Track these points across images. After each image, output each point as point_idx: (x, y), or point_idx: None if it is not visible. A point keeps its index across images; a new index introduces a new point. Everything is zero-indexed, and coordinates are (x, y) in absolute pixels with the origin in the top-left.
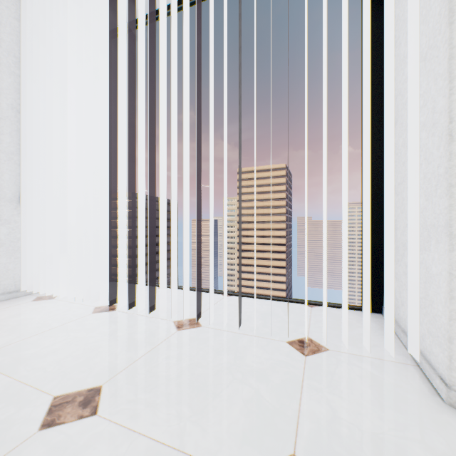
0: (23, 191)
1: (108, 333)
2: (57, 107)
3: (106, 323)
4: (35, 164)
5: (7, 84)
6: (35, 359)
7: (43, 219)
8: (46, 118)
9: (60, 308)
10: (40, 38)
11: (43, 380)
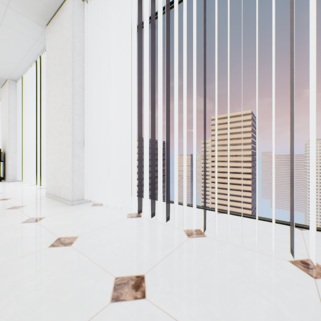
0: (86, 137)
1: (140, 234)
2: (103, 83)
3: (137, 226)
4: (91, 120)
5: (78, 72)
6: (99, 246)
7: (95, 154)
8: (97, 91)
9: (107, 212)
10: (94, 42)
11: (106, 263)
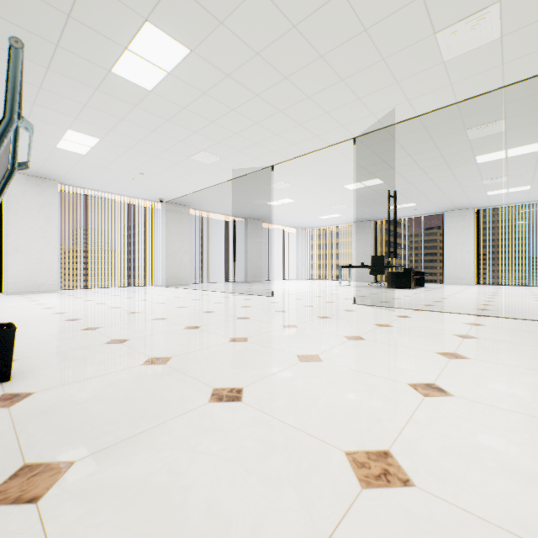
0: None
1: None
2: None
3: None
4: None
5: None
6: None
7: None
8: None
9: None
10: None
11: None
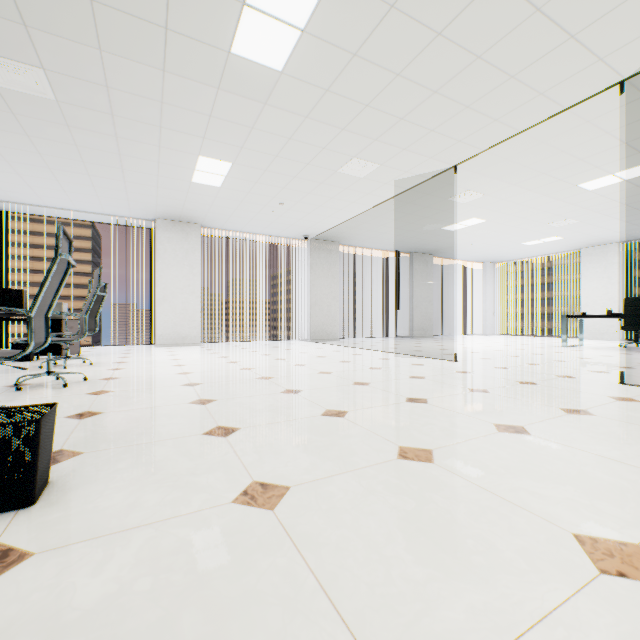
0: None
1: None
2: None
3: None
4: None
5: None
6: None
7: None
8: None
9: None
10: None
11: None
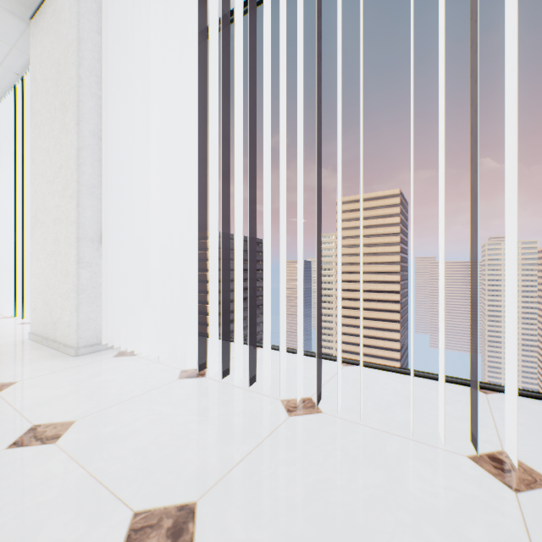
0: (105, 229)
1: (199, 411)
2: (139, 131)
3: (195, 395)
4: (117, 198)
5: (89, 108)
6: (113, 442)
7: (125, 261)
8: (128, 145)
9: (142, 368)
10: (122, 53)
11: (122, 480)
